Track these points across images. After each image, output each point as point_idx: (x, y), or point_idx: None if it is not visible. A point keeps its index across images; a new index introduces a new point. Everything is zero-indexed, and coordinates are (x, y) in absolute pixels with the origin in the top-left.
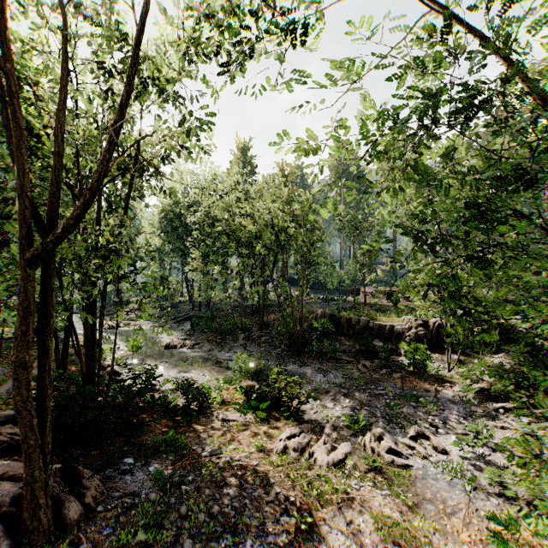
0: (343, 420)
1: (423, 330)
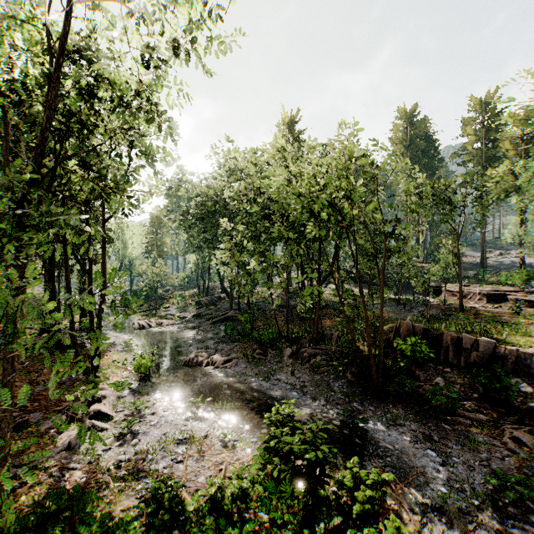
0: None
1: None
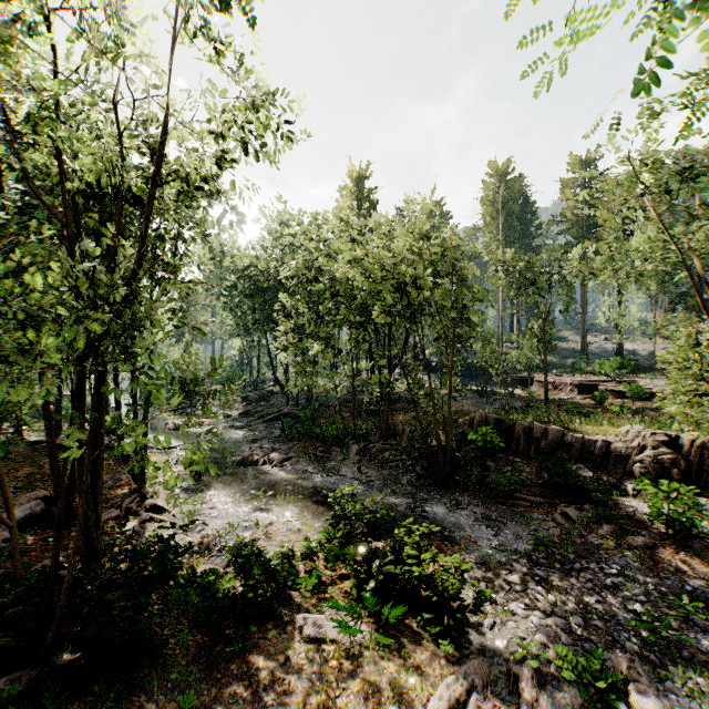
0: (557, 659)
1: (669, 453)
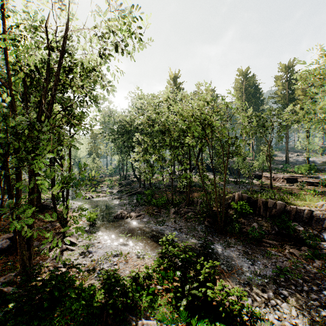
0: None
1: None
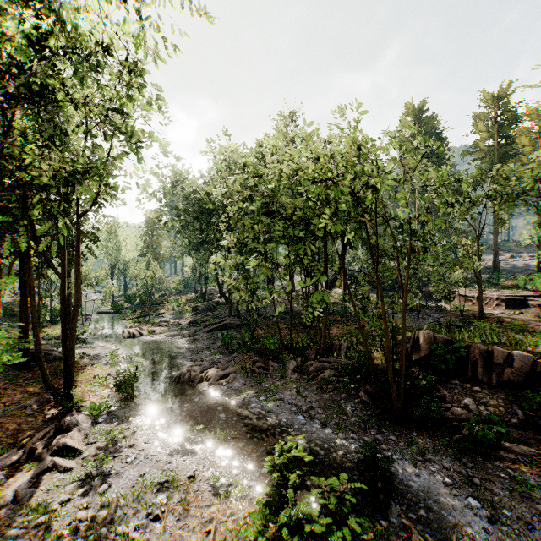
0: None
1: None
